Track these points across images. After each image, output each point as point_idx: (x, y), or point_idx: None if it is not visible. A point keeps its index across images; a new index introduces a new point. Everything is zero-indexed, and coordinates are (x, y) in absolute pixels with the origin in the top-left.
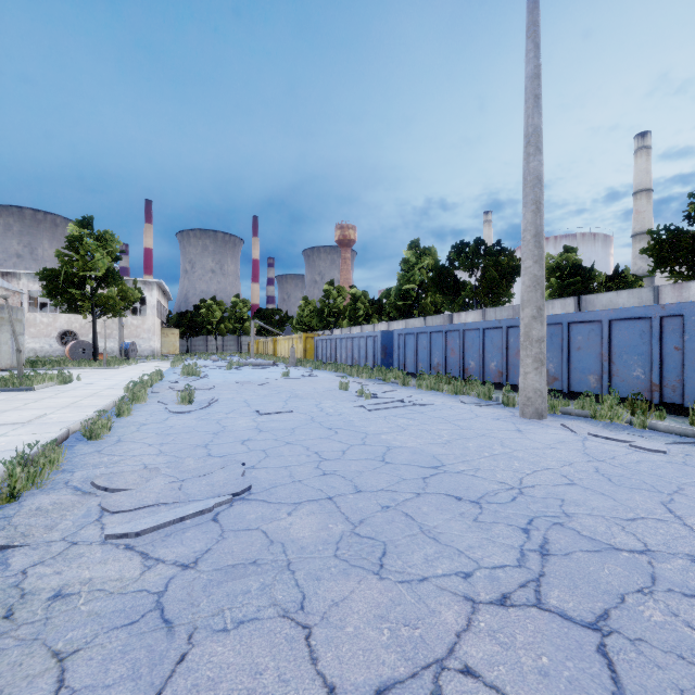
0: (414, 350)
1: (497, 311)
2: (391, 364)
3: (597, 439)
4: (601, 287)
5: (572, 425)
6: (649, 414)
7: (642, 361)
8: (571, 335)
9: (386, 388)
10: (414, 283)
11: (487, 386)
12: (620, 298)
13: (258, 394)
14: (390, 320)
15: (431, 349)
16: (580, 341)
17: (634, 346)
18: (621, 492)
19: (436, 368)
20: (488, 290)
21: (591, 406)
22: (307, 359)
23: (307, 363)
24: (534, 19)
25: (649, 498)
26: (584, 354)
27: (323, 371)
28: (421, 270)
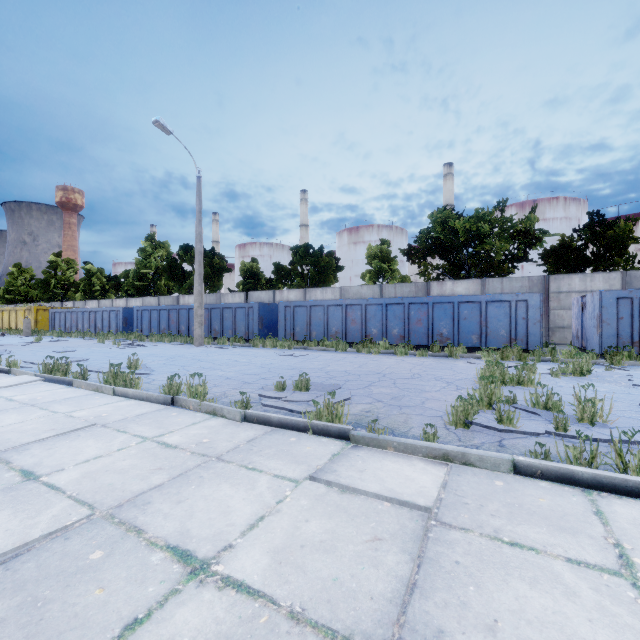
0: (149, 320)
1: (208, 296)
2: (131, 330)
3: (213, 348)
4: (264, 286)
5: (209, 346)
6: (241, 342)
7: (244, 324)
8: (224, 313)
9: (129, 342)
10: (150, 269)
11: (189, 338)
12: (262, 294)
13: (36, 348)
14: (128, 296)
15: (160, 320)
16: (227, 316)
17: (242, 318)
18: (201, 353)
19: (163, 331)
20: (205, 280)
21: (217, 340)
22: (45, 330)
23: (47, 332)
24: (199, 189)
25: (206, 353)
26: (228, 321)
27: (69, 338)
28: (157, 259)
